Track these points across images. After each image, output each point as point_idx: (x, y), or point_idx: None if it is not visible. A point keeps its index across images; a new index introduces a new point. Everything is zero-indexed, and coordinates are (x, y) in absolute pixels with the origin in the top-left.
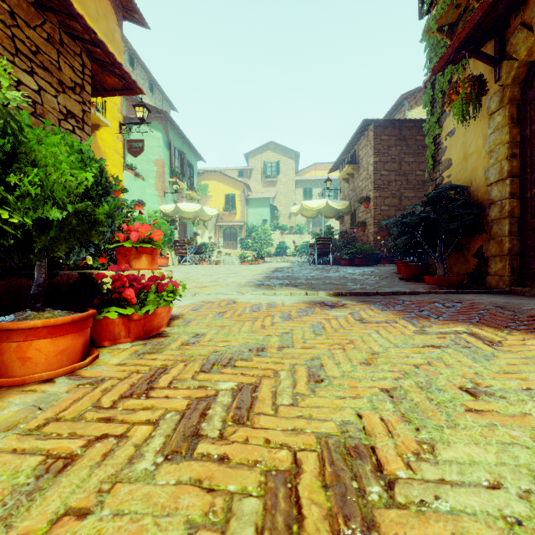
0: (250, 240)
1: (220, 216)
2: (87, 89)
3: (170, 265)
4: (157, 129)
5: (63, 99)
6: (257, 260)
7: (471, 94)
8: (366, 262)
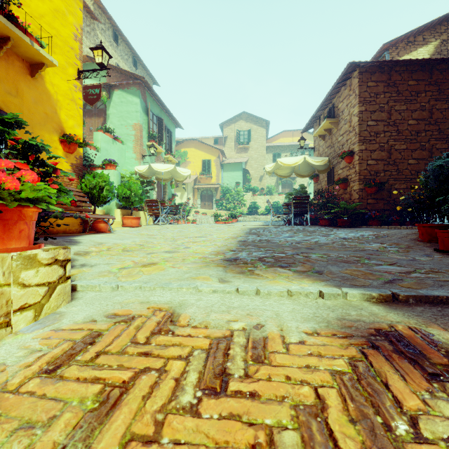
0: (224, 201)
1: (197, 179)
2: None
3: (141, 225)
4: (135, 94)
5: None
6: (230, 219)
7: None
8: (351, 222)
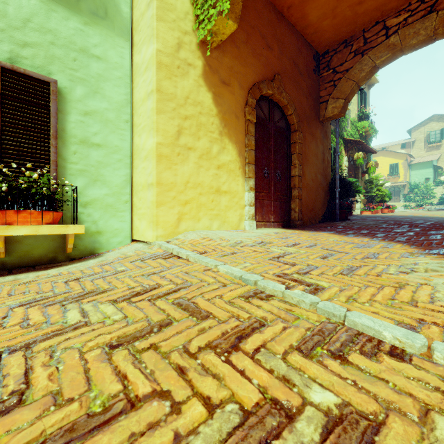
0: (412, 194)
1: (385, 180)
2: None
3: None
4: None
5: None
6: (417, 207)
7: None
8: None
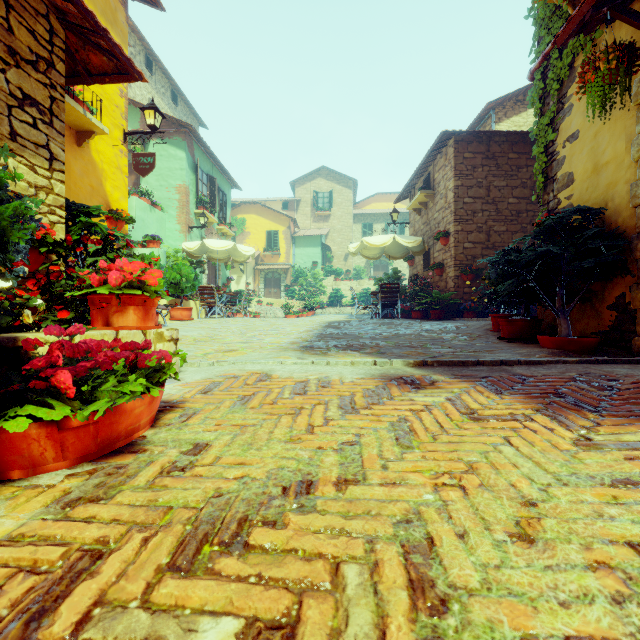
0: (297, 287)
1: (260, 257)
2: (58, 67)
3: (193, 318)
4: (180, 147)
5: (17, 77)
6: (305, 311)
7: (616, 70)
8: (445, 314)
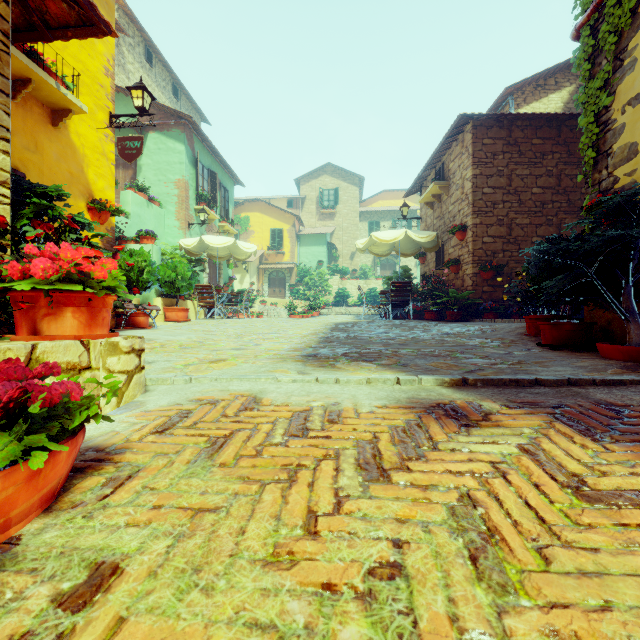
0: (302, 286)
1: (264, 256)
2: None
3: (190, 319)
4: (179, 139)
5: None
6: (310, 312)
7: None
8: (462, 315)
